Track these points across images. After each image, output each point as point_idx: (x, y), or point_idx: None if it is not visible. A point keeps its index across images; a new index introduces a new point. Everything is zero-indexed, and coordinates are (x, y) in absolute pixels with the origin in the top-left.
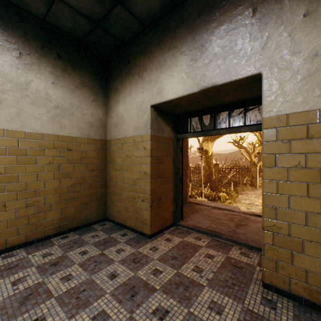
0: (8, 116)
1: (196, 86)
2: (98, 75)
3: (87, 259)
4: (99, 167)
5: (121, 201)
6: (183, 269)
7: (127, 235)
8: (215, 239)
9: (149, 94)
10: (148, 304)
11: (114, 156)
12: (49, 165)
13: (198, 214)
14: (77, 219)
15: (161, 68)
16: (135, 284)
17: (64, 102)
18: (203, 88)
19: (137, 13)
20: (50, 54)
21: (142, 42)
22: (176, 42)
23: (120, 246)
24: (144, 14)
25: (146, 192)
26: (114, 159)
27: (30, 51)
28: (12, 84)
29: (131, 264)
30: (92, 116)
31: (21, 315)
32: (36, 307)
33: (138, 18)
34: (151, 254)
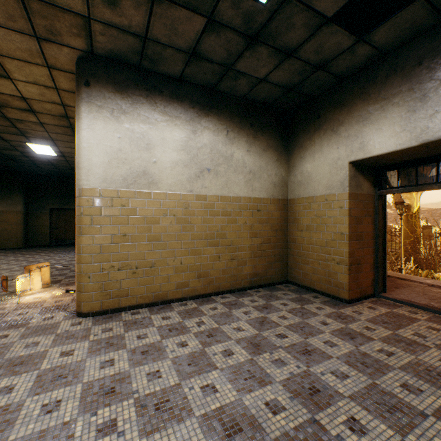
0: (221, 185)
1: (415, 140)
2: (280, 134)
3: (290, 309)
4: (281, 227)
5: (307, 264)
6: (400, 332)
7: (319, 298)
8: (439, 317)
9: (346, 149)
10: (369, 345)
11: (297, 216)
12: (244, 224)
13: (407, 290)
14: (264, 277)
15: (363, 122)
16: (349, 332)
17: (255, 166)
18: (425, 142)
19: (337, 71)
20: (245, 125)
21: (336, 95)
22: (385, 93)
23: (317, 305)
24: (344, 70)
25: (343, 254)
26: (298, 219)
27: (233, 128)
28: (223, 158)
29: (337, 319)
30: (275, 176)
31: (266, 330)
32: (273, 328)
33: (336, 75)
34: (355, 316)
